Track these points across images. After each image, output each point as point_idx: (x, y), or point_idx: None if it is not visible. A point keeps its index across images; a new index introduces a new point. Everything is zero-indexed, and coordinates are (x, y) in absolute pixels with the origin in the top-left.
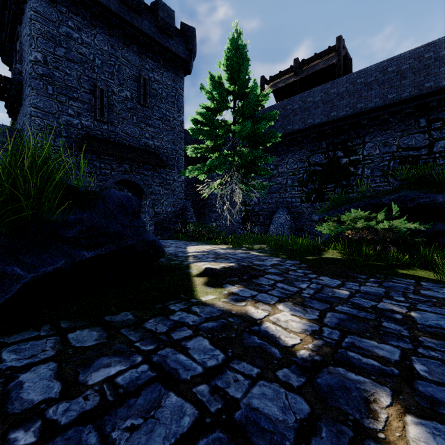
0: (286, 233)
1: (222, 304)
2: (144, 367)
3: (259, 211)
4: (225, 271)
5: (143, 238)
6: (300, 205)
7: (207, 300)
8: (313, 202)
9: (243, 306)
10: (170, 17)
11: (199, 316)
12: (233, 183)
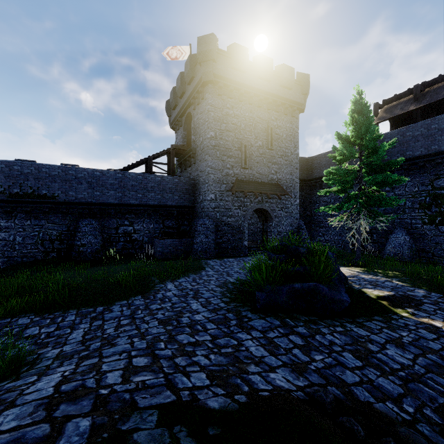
0: (406, 254)
1: (415, 318)
2: (413, 334)
3: (372, 229)
4: (394, 298)
5: (345, 277)
6: (421, 227)
7: (405, 315)
8: (438, 225)
9: (427, 320)
10: (291, 74)
11: (411, 322)
12: (362, 218)
